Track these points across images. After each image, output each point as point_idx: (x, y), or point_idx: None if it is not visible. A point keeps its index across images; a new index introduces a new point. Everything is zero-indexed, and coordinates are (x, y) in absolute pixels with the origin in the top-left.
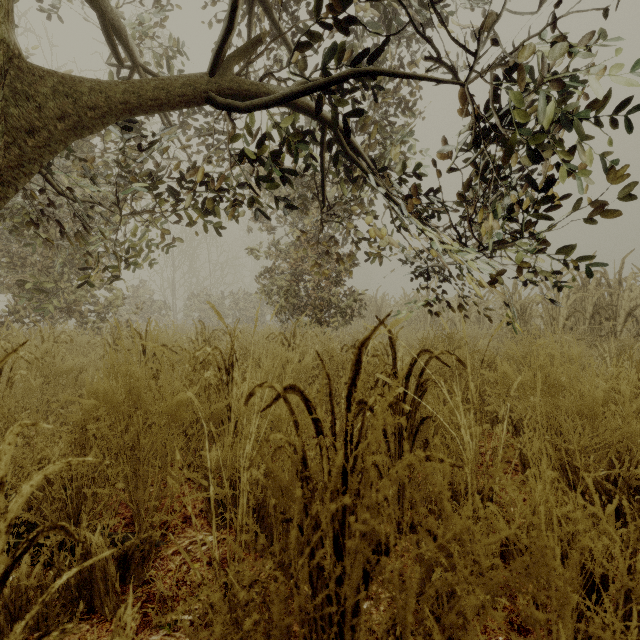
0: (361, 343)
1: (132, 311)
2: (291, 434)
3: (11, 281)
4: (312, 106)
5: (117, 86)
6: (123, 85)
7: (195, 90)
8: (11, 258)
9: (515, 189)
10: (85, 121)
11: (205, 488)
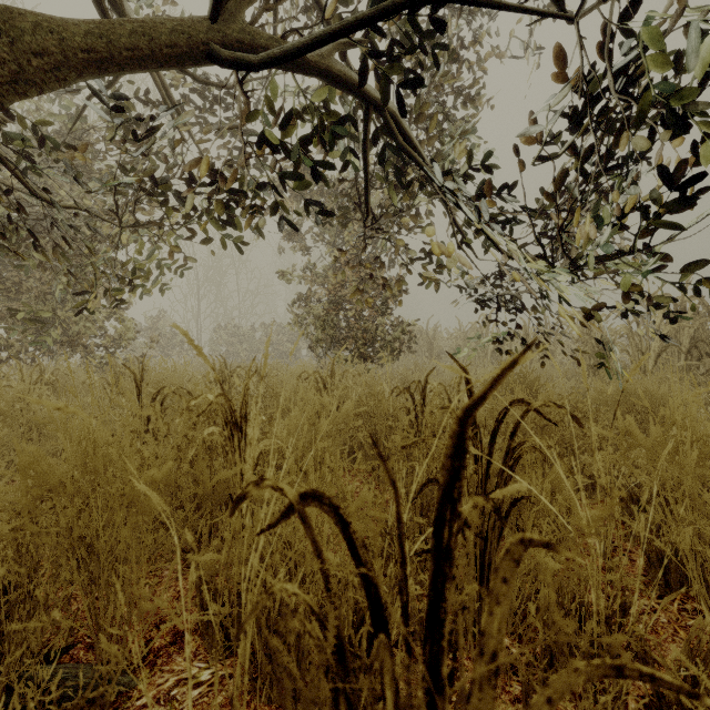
0: (465, 409)
1: (146, 345)
2: (324, 522)
3: (3, 310)
4: (354, 76)
5: (79, 25)
6: (88, 25)
7: (193, 39)
8: (4, 283)
9: (627, 180)
10: (31, 72)
11: (201, 598)
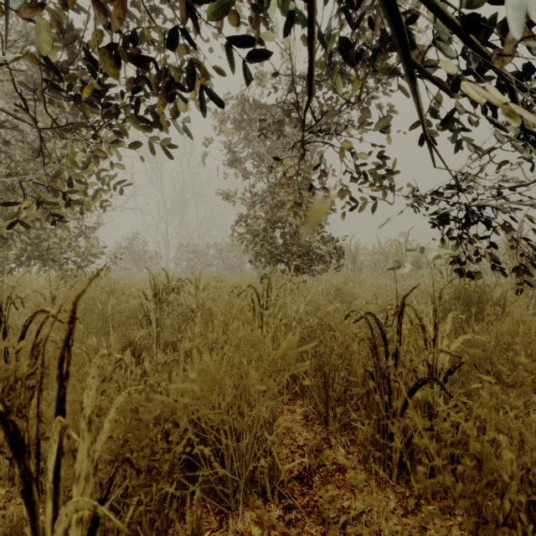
0: None
1: (111, 259)
2: None
3: None
4: None
5: None
6: None
7: None
8: None
9: None
10: None
11: None
